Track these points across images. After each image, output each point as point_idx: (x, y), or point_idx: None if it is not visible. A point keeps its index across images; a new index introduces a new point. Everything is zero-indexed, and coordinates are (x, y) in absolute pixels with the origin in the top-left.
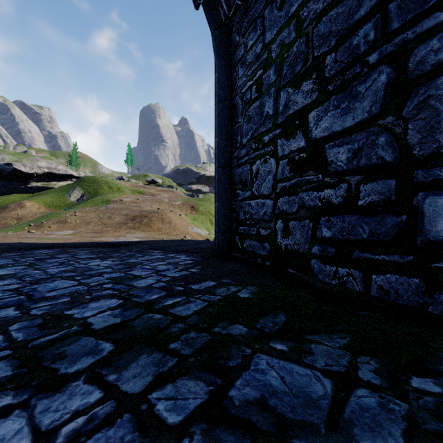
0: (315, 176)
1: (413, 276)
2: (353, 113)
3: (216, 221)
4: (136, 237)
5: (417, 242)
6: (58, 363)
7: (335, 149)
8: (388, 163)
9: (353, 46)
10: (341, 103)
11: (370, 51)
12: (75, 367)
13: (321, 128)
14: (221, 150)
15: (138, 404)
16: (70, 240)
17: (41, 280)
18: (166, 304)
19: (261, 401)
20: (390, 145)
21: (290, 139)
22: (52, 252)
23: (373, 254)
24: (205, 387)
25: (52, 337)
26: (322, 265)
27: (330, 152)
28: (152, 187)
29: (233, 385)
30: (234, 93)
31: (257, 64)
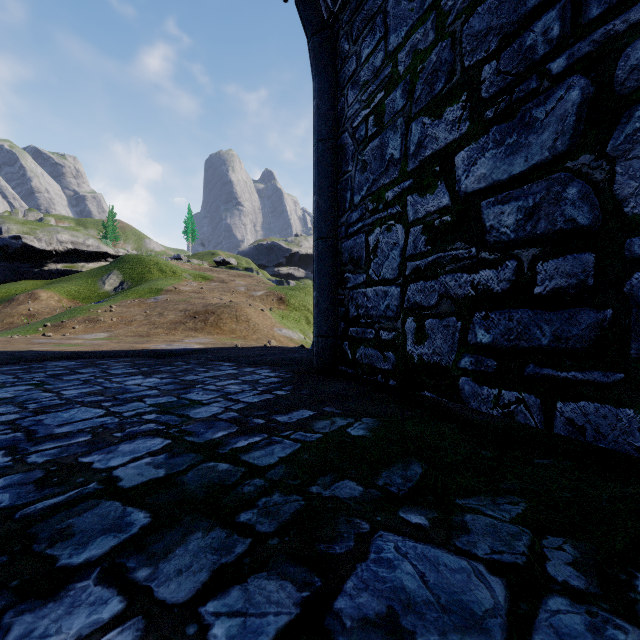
0: (466, 249)
1: (624, 405)
2: (525, 151)
3: (314, 320)
4: (197, 343)
5: (630, 351)
6: (58, 547)
7: (497, 207)
8: (583, 228)
9: (525, 48)
10: (507, 137)
11: (553, 54)
12: (85, 554)
13: (475, 176)
14: (322, 213)
15: (181, 624)
16: (102, 347)
17: (52, 408)
18: (237, 446)
19: (389, 619)
20: (585, 200)
21: (426, 194)
22: (73, 365)
23: (558, 369)
24: (294, 592)
25: (56, 501)
26: (477, 386)
27: (489, 213)
28: (223, 270)
29: (341, 588)
30: (342, 129)
31: (376, 84)
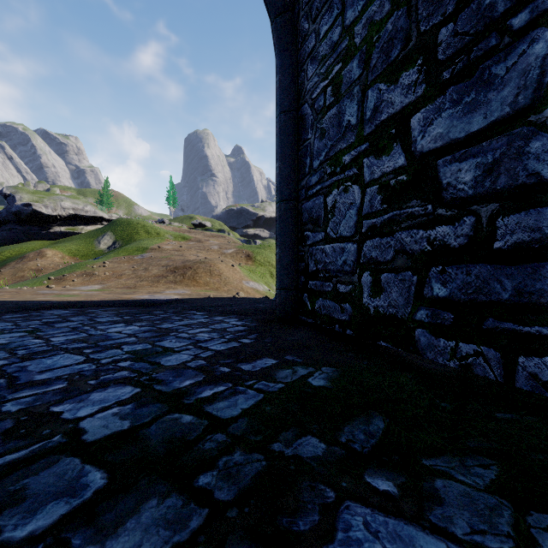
0: (422, 207)
1: None
2: (484, 108)
3: (277, 274)
4: (176, 294)
5: None
6: (5, 515)
7: (454, 165)
8: (547, 182)
9: (484, 7)
10: (464, 96)
11: (515, 10)
12: (31, 525)
13: (431, 136)
14: (284, 178)
15: None
16: (94, 297)
17: (38, 354)
18: (202, 396)
19: None
20: None
21: (382, 156)
22: (66, 314)
23: (520, 324)
24: None
25: (17, 456)
26: (433, 338)
27: (446, 171)
28: (199, 231)
29: None
30: (302, 101)
31: (334, 57)
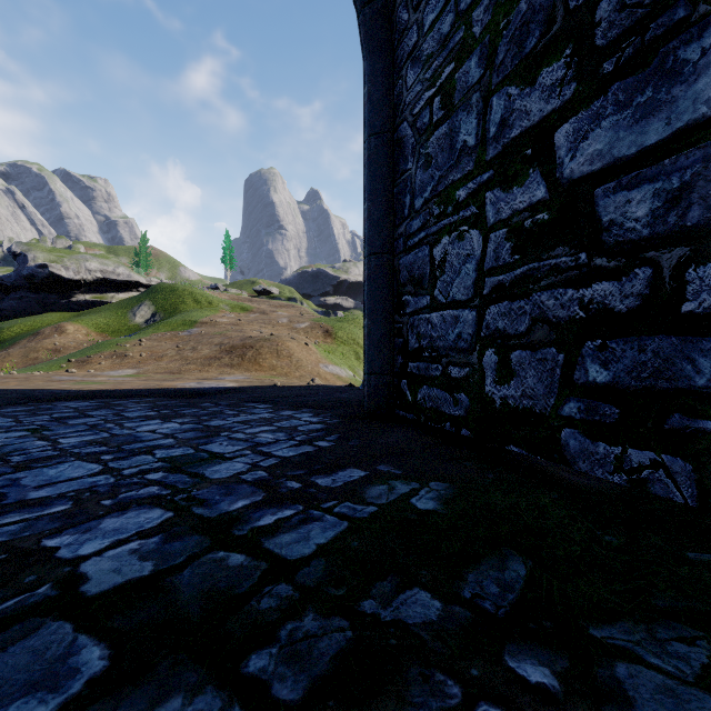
0: (572, 256)
1: None
2: (667, 110)
3: (365, 353)
4: (231, 381)
5: None
6: None
7: (620, 195)
8: None
9: None
10: (636, 95)
11: None
12: None
13: (585, 155)
14: (375, 223)
15: None
16: (125, 385)
17: (39, 461)
18: (260, 524)
19: None
20: None
21: (513, 188)
22: (85, 407)
23: None
24: None
25: None
26: (588, 441)
27: (607, 203)
28: (263, 300)
29: None
30: (400, 118)
31: (444, 55)
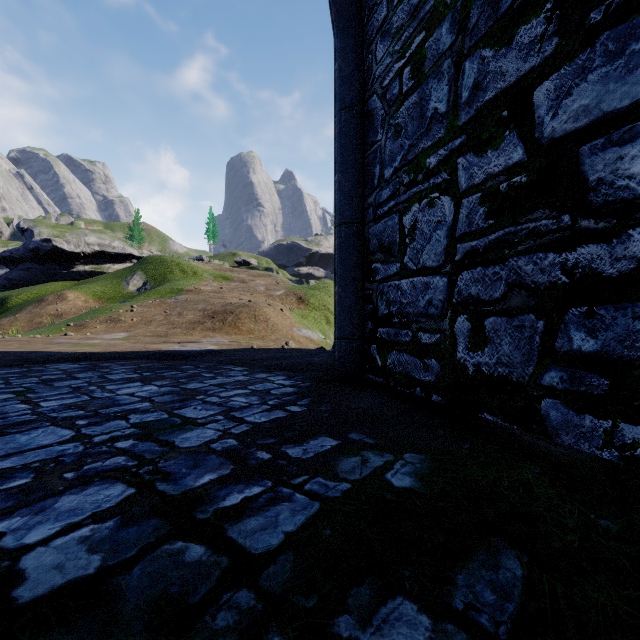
0: (553, 219)
1: None
2: None
3: (336, 319)
4: (212, 344)
5: None
6: None
7: (610, 151)
8: None
9: None
10: (629, 42)
11: None
12: None
13: (569, 112)
14: (346, 194)
15: None
16: (114, 348)
17: (14, 427)
18: (225, 504)
19: None
20: None
21: (487, 151)
22: (74, 369)
23: None
24: None
25: None
26: (572, 413)
27: (595, 161)
28: (243, 270)
29: None
30: (369, 92)
31: (414, 25)
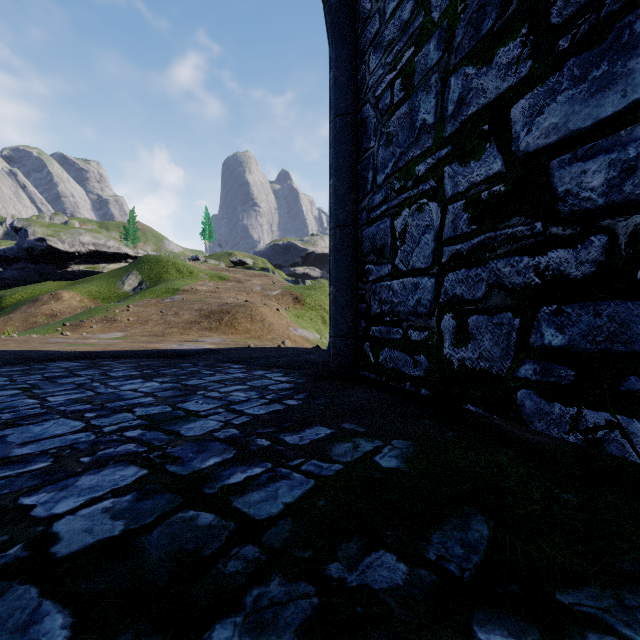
0: (527, 225)
1: None
2: (623, 83)
3: (331, 318)
4: (209, 343)
5: None
6: None
7: (575, 166)
8: None
9: None
10: (591, 69)
11: None
12: None
13: (541, 129)
14: (340, 198)
15: None
16: (112, 347)
17: (26, 419)
18: (230, 482)
19: None
20: None
21: (470, 162)
22: (75, 367)
23: None
24: None
25: None
26: (544, 402)
27: (563, 174)
28: (239, 270)
29: None
30: (363, 101)
31: (404, 40)
